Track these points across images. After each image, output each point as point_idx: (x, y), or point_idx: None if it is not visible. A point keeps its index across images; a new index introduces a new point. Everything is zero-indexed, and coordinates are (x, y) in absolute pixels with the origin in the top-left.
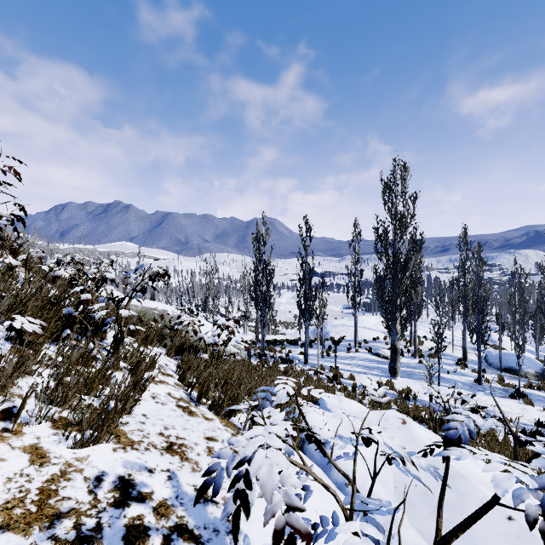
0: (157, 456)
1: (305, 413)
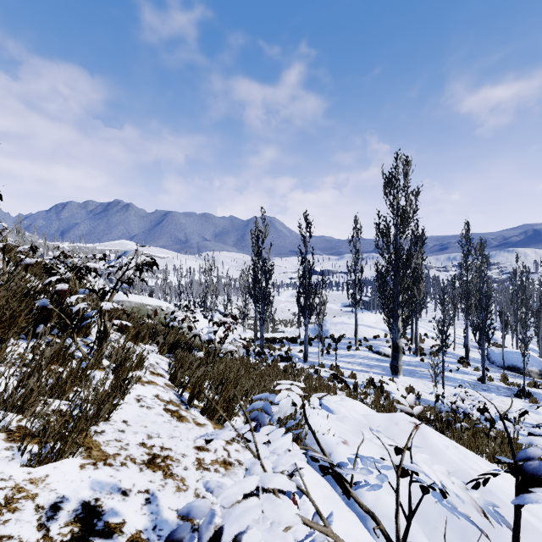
0: (134, 473)
1: (307, 416)
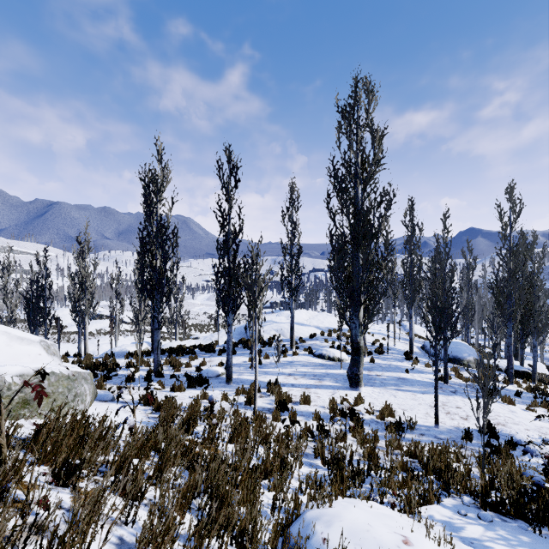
0: None
1: None
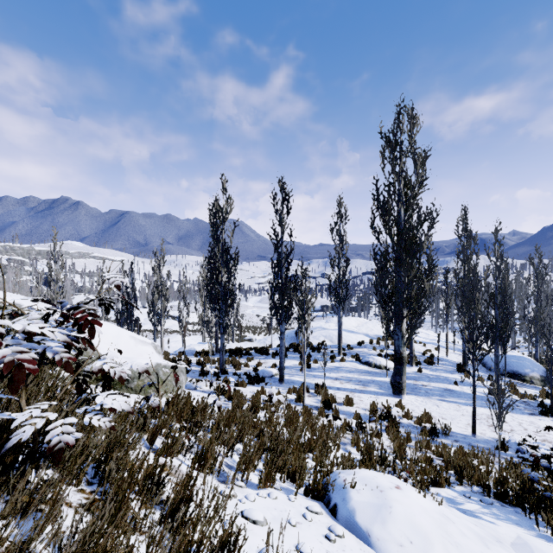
0: None
1: None
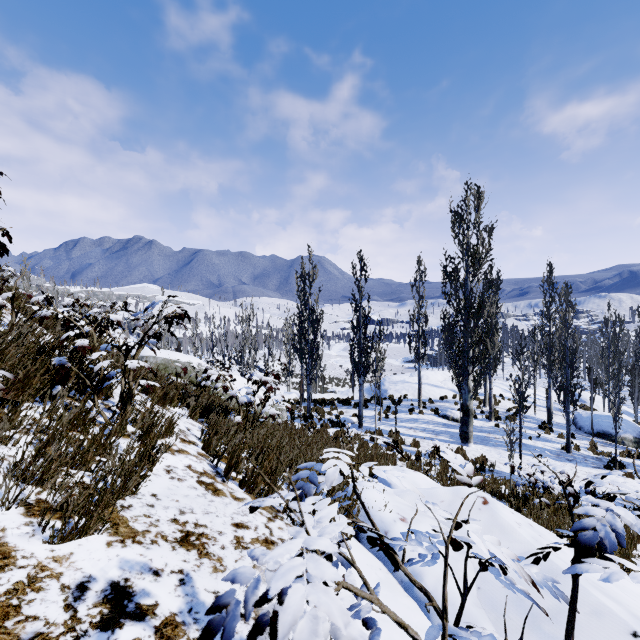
0: (166, 552)
1: (361, 490)
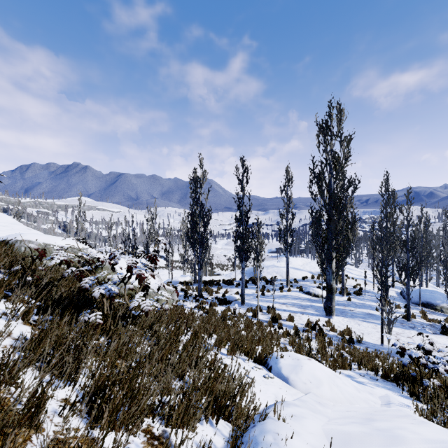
0: None
1: None
